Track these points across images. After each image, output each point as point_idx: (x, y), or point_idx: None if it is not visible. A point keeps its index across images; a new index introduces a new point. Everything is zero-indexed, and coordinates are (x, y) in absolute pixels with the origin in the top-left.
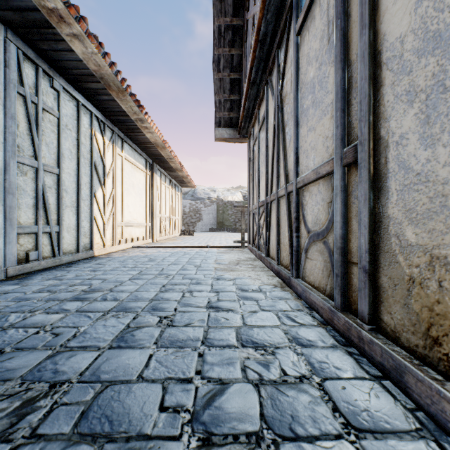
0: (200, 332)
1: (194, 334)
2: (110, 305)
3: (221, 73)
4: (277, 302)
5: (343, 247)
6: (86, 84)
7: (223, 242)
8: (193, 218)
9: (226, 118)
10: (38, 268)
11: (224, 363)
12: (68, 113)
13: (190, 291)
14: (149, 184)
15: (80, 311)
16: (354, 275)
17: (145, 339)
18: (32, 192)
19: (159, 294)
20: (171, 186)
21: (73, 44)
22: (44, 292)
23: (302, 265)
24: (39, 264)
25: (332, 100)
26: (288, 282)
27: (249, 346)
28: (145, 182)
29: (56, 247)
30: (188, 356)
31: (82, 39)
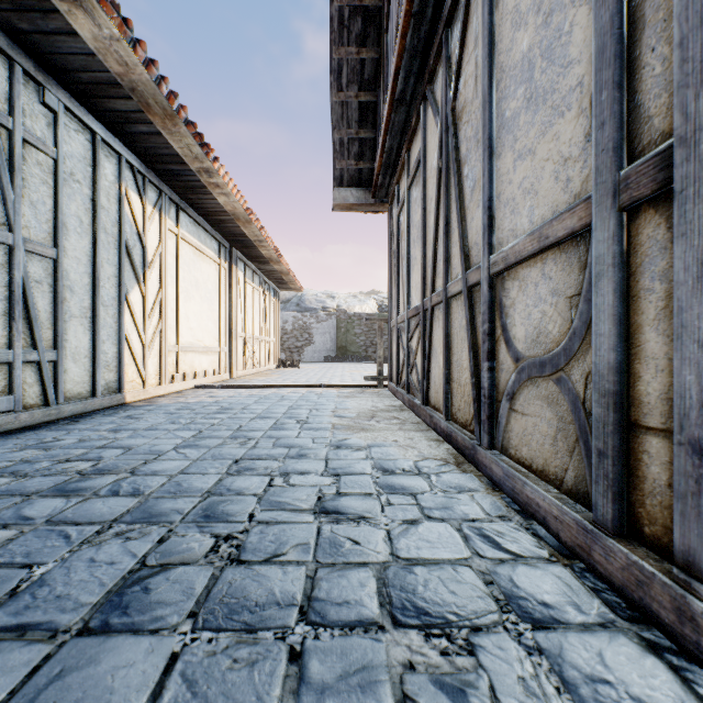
0: (298, 581)
1: (284, 585)
2: (120, 507)
3: (343, 92)
4: (455, 499)
5: (618, 392)
6: (107, 102)
7: (348, 379)
8: (298, 340)
9: (351, 170)
10: (13, 426)
11: (353, 687)
12: (75, 153)
13: (284, 473)
14: (225, 283)
15: (54, 521)
16: (649, 456)
17: (170, 601)
18: (2, 288)
19: (225, 479)
20: (263, 288)
21: (75, 19)
22: (3, 475)
23: (502, 424)
24: (15, 418)
25: (581, 76)
26: (471, 455)
27: (411, 623)
28: (217, 279)
29: (51, 387)
30: (263, 659)
31: (90, 7)
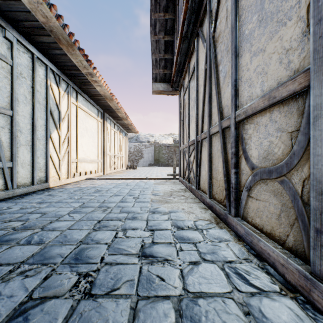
0: (125, 312)
1: (115, 316)
2: (28, 252)
3: (157, 35)
4: (218, 246)
5: None
6: (39, 38)
7: (159, 175)
8: (136, 156)
9: (161, 74)
10: None
11: None
12: (23, 63)
13: (124, 229)
14: (100, 129)
15: None
16: None
17: None
18: None
19: (91, 233)
20: (119, 132)
21: None
22: None
23: (243, 203)
24: None
25: None
26: (224, 218)
27: None
28: (97, 127)
29: (9, 180)
30: None
31: None
